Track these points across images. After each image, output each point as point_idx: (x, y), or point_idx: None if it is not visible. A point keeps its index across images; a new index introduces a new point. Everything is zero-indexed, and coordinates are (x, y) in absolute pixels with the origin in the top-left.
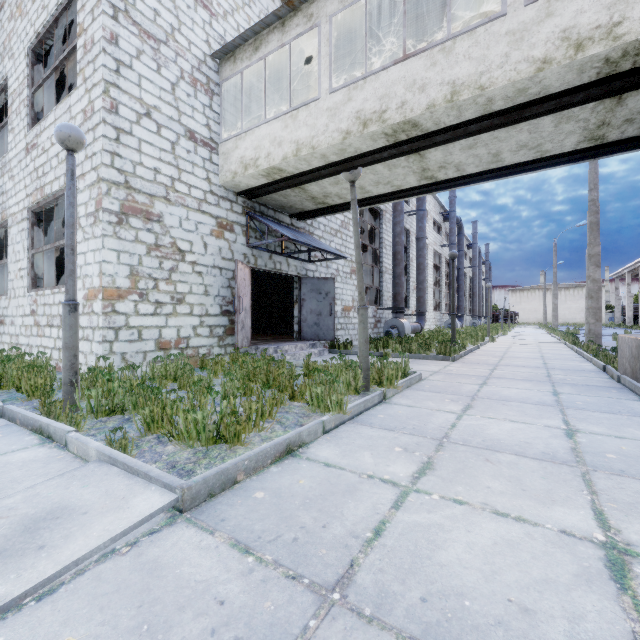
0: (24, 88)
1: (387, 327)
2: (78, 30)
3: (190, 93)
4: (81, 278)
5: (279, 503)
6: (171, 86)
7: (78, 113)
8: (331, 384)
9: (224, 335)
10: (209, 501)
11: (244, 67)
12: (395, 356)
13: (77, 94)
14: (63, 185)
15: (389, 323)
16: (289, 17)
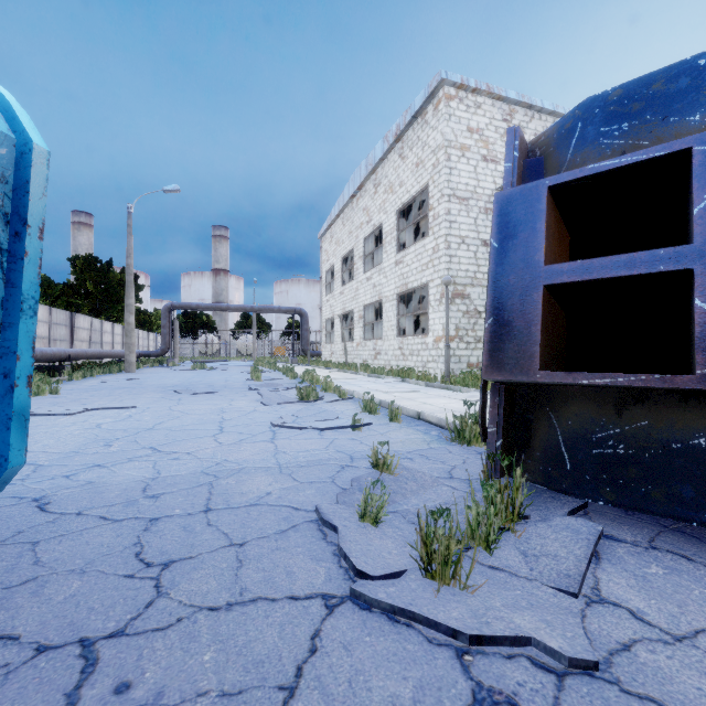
0: (394, 231)
1: None
2: (429, 208)
3: (484, 219)
4: (431, 331)
5: None
6: (474, 220)
7: (429, 249)
8: None
9: None
10: None
11: None
12: None
13: (429, 239)
14: (420, 284)
15: None
16: None
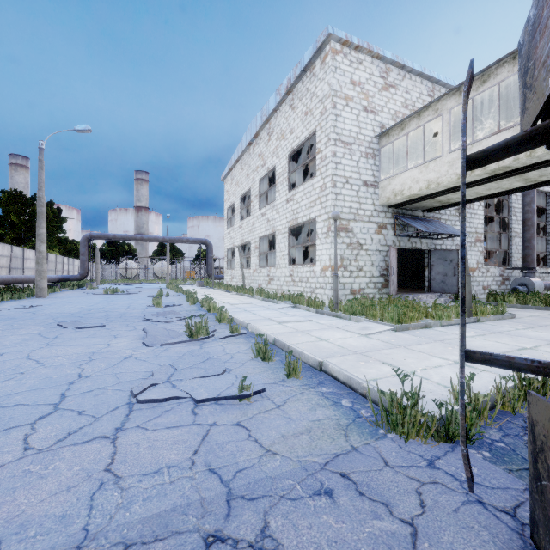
0: (285, 173)
1: (515, 284)
2: (317, 151)
3: (364, 162)
4: (319, 261)
5: (424, 333)
6: (356, 163)
7: (317, 188)
8: (444, 308)
9: (381, 288)
10: (403, 331)
11: (394, 140)
12: (509, 306)
13: (317, 179)
14: (308, 219)
15: (517, 281)
16: (423, 111)
